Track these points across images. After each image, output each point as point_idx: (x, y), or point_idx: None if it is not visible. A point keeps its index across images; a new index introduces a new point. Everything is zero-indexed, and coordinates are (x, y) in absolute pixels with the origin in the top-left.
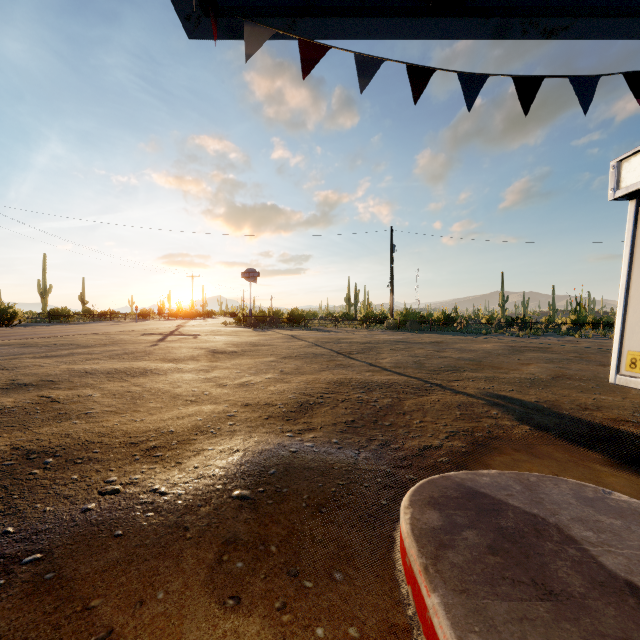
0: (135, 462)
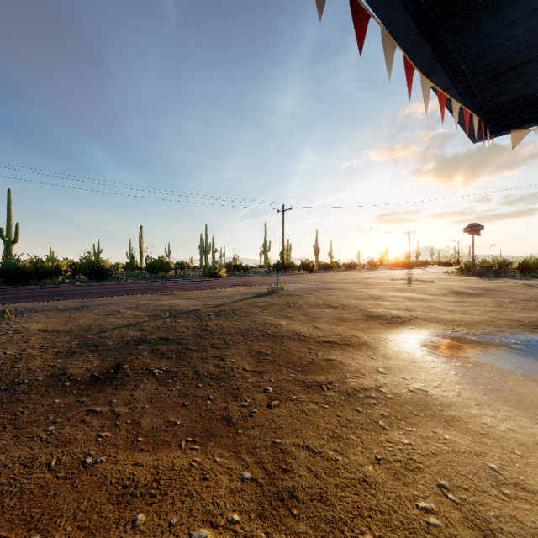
0: (456, 326)
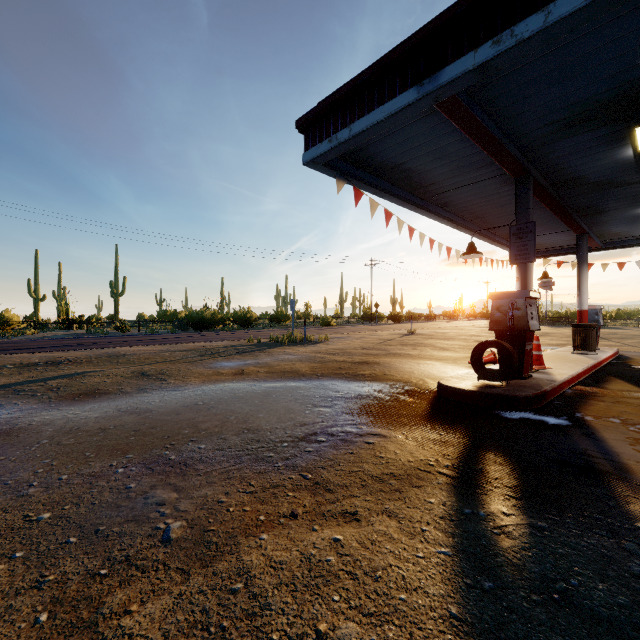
0: None
